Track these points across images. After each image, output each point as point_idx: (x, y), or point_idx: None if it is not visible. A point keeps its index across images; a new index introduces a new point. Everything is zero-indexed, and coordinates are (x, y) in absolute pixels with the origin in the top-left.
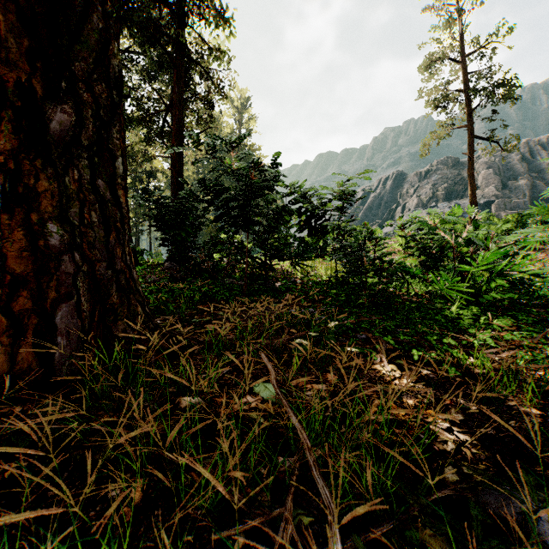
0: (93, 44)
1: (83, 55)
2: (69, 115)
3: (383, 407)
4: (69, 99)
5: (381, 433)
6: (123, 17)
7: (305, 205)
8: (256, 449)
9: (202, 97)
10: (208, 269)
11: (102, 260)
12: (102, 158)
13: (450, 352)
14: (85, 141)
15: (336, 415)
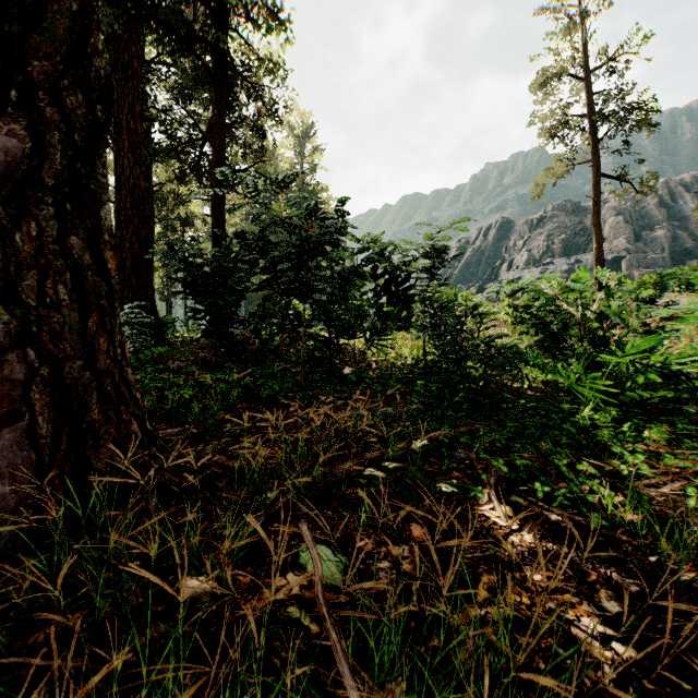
0: (61, 34)
1: (47, 50)
2: (21, 139)
3: (495, 590)
4: (24, 115)
5: (495, 646)
6: (145, 16)
7: (384, 264)
8: (292, 686)
9: (250, 122)
10: (253, 350)
11: (75, 357)
12: (78, 204)
13: (589, 485)
14: (49, 180)
15: (424, 610)
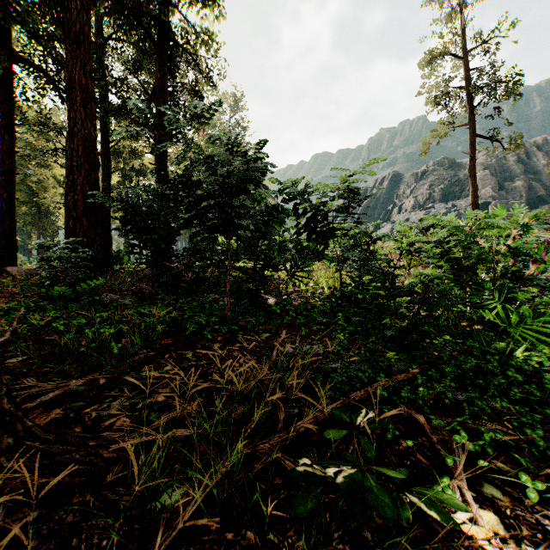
0: None
1: None
2: None
3: None
4: None
5: None
6: None
7: (304, 204)
8: None
9: (189, 86)
10: (186, 282)
11: None
12: None
13: None
14: None
15: None
